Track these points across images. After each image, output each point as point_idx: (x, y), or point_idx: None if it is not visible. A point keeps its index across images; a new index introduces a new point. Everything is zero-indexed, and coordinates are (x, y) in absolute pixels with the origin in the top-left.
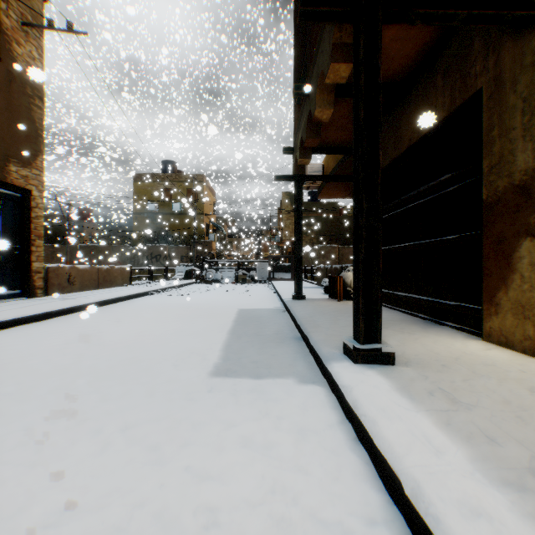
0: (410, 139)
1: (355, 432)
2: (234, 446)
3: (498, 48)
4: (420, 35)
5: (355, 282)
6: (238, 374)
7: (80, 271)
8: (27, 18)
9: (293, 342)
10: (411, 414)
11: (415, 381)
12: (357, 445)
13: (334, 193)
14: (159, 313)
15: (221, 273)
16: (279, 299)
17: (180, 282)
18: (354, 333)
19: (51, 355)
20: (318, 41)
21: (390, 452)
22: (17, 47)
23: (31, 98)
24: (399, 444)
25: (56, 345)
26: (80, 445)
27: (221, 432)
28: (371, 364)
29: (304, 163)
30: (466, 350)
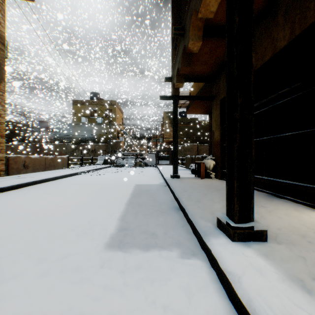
0: (254, 66)
1: None
2: None
3: None
4: None
5: (229, 167)
6: (129, 245)
7: (32, 159)
8: None
9: (174, 212)
10: None
11: (297, 264)
12: None
13: (197, 110)
14: (80, 188)
15: (126, 161)
16: (162, 177)
17: (100, 166)
18: (227, 211)
19: None
20: None
21: None
22: None
23: None
24: None
25: None
26: None
27: None
28: (246, 241)
29: (179, 86)
30: None
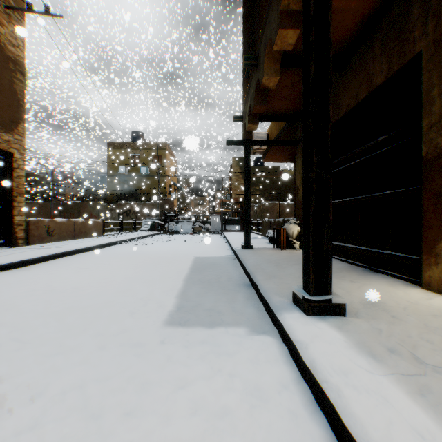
0: (347, 105)
1: (313, 394)
2: (183, 414)
3: (438, 12)
4: (360, 7)
5: (305, 234)
6: (191, 322)
7: (58, 223)
8: (9, 2)
9: (244, 289)
10: (376, 379)
11: (370, 335)
12: (317, 411)
13: (277, 157)
14: (124, 261)
15: (180, 226)
16: (230, 248)
17: (145, 233)
18: (303, 284)
19: (16, 303)
20: (265, 14)
21: (365, 438)
22: (0, 27)
23: (13, 72)
24: (374, 426)
25: (23, 292)
26: (15, 413)
27: (170, 395)
28: (322, 315)
29: (252, 129)
30: (410, 299)
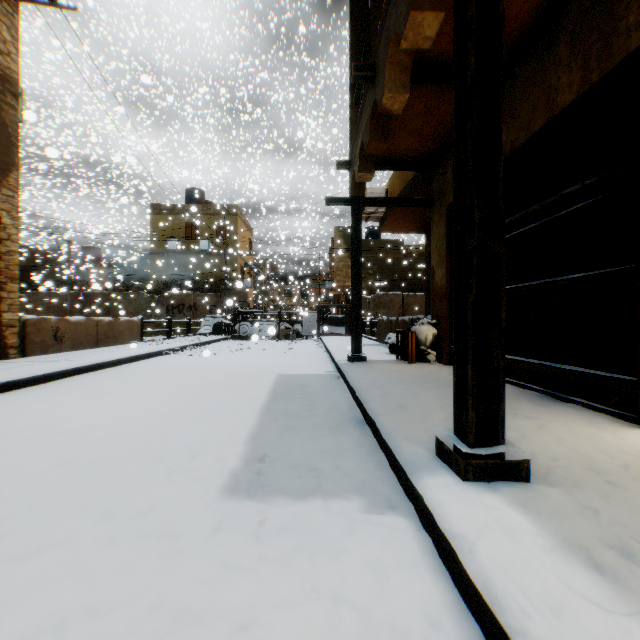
0: (513, 140)
1: None
2: None
3: None
4: None
5: (458, 341)
6: (268, 489)
7: (72, 324)
8: None
9: (353, 428)
10: (617, 624)
11: (581, 522)
12: None
13: (401, 225)
14: (169, 382)
15: (258, 327)
16: (331, 361)
17: (206, 338)
18: (455, 425)
19: None
20: None
21: None
22: None
23: (0, 93)
24: None
25: None
26: None
27: None
28: (490, 481)
29: (365, 180)
30: (629, 449)
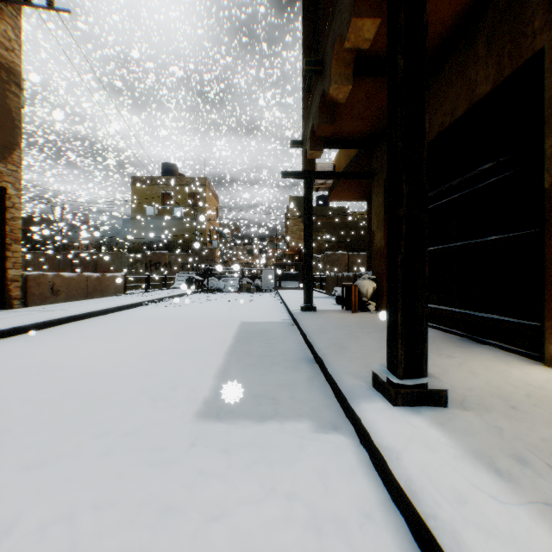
0: (440, 124)
1: (410, 529)
2: None
3: None
4: None
5: (390, 292)
6: (234, 414)
7: (66, 279)
8: None
9: (305, 365)
10: (508, 511)
11: (487, 437)
12: None
13: (346, 195)
14: (149, 328)
15: (223, 282)
16: (286, 310)
17: (179, 291)
18: (388, 361)
19: None
20: (334, 2)
21: None
22: None
23: (6, 83)
24: None
25: (10, 371)
26: None
27: (199, 530)
28: (415, 406)
29: (315, 157)
30: (532, 382)
